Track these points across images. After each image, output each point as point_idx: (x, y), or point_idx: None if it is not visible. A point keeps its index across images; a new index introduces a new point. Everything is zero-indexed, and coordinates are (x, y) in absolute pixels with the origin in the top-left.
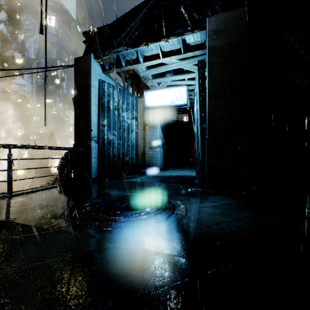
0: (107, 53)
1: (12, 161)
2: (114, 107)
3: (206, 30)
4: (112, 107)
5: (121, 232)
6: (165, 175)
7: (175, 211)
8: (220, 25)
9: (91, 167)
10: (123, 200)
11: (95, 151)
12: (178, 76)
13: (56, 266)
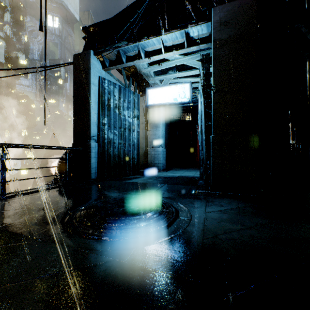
0: (107, 49)
1: (5, 160)
2: (114, 105)
3: (211, 22)
4: (112, 105)
5: (116, 242)
6: (167, 175)
7: (178, 217)
8: (226, 16)
9: (90, 168)
10: (121, 203)
11: (94, 150)
12: (180, 73)
13: (34, 289)
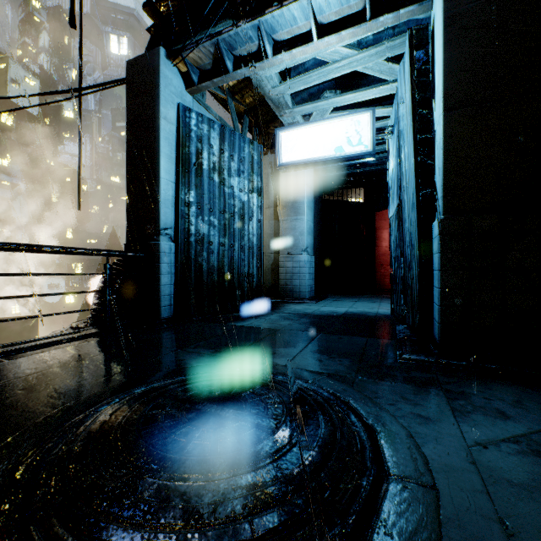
0: (193, 42)
1: None
2: (210, 166)
3: None
4: (206, 166)
5: None
6: (321, 311)
7: (382, 465)
8: None
9: (159, 295)
10: (205, 404)
11: (168, 259)
12: (349, 94)
13: None
